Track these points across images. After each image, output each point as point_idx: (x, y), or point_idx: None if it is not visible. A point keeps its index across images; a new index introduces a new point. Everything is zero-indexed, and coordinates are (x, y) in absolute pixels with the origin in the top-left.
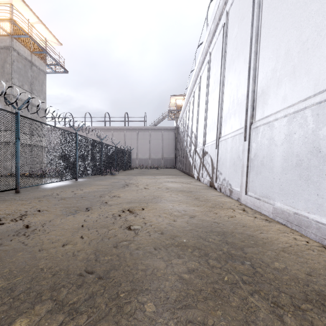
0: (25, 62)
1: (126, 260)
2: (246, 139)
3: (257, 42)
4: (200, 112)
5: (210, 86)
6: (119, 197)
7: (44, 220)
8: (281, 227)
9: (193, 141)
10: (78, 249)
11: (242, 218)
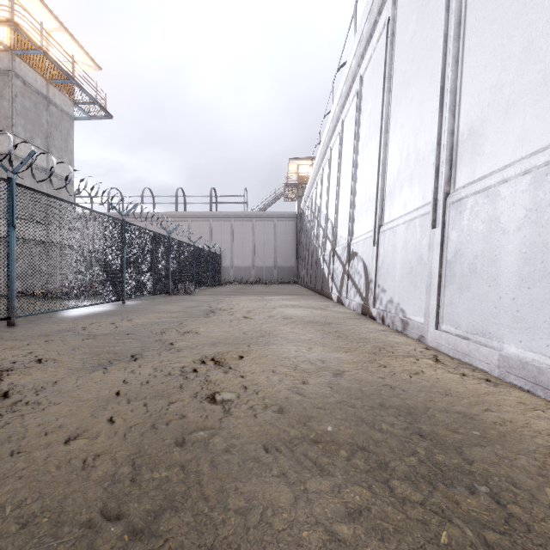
0: (37, 99)
1: (200, 481)
2: (437, 224)
3: (459, 39)
4: (342, 184)
5: (360, 136)
6: (197, 335)
7: (44, 381)
8: (523, 396)
9: (329, 235)
10: (97, 451)
11: (439, 377)
